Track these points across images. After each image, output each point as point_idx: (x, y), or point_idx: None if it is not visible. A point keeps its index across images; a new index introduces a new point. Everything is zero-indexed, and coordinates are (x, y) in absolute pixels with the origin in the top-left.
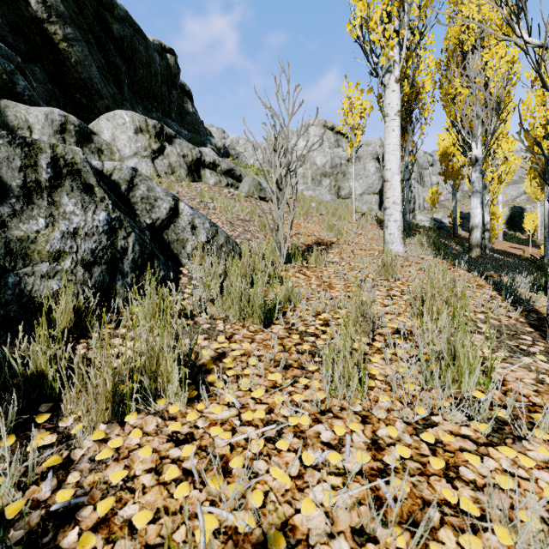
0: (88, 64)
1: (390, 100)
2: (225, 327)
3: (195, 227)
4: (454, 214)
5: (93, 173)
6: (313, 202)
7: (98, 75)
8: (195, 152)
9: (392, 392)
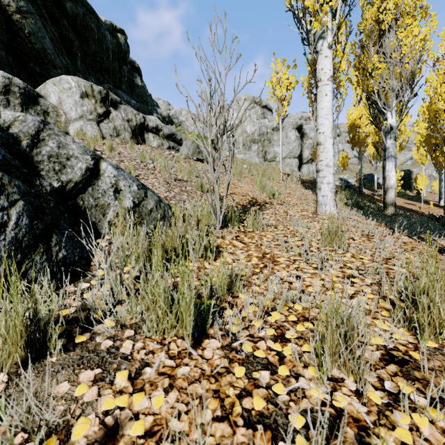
0: (42, 36)
1: (323, 66)
2: (134, 346)
3: (118, 190)
4: (360, 175)
5: None
6: (245, 163)
7: (51, 47)
8: (139, 117)
9: None
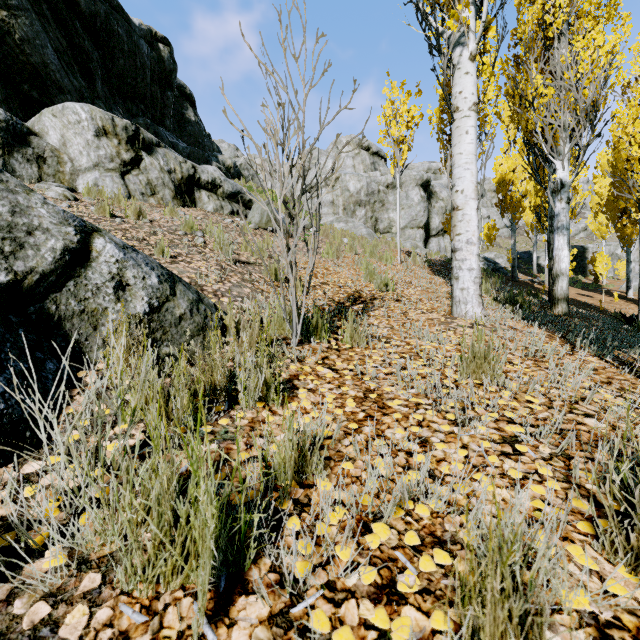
0: (41, 44)
1: (462, 87)
2: (90, 618)
3: (123, 286)
4: (513, 253)
5: None
6: (345, 236)
7: (55, 61)
8: (186, 166)
9: None
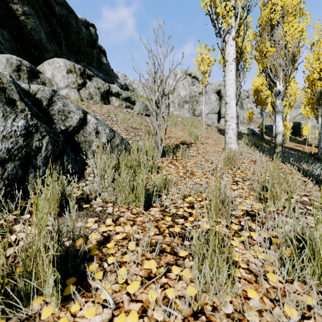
0: (39, 30)
1: (229, 51)
2: (113, 209)
3: (98, 132)
4: (261, 125)
5: (18, 91)
6: (179, 117)
7: (45, 38)
8: (105, 86)
9: (258, 284)
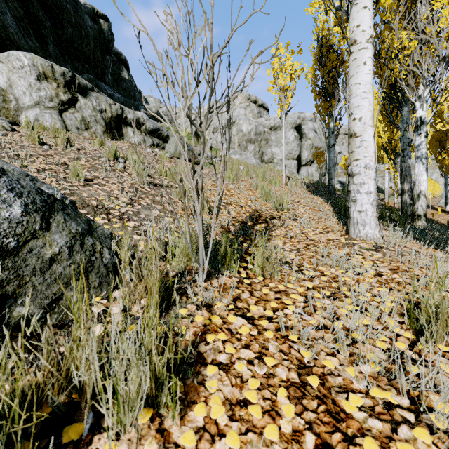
0: (1, 11)
1: (360, 21)
2: None
3: None
4: None
5: None
6: (241, 165)
7: (14, 25)
8: (115, 107)
9: None
